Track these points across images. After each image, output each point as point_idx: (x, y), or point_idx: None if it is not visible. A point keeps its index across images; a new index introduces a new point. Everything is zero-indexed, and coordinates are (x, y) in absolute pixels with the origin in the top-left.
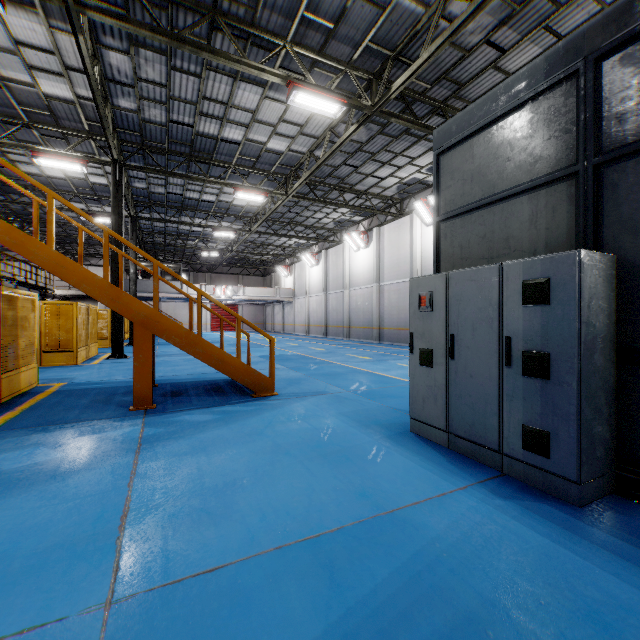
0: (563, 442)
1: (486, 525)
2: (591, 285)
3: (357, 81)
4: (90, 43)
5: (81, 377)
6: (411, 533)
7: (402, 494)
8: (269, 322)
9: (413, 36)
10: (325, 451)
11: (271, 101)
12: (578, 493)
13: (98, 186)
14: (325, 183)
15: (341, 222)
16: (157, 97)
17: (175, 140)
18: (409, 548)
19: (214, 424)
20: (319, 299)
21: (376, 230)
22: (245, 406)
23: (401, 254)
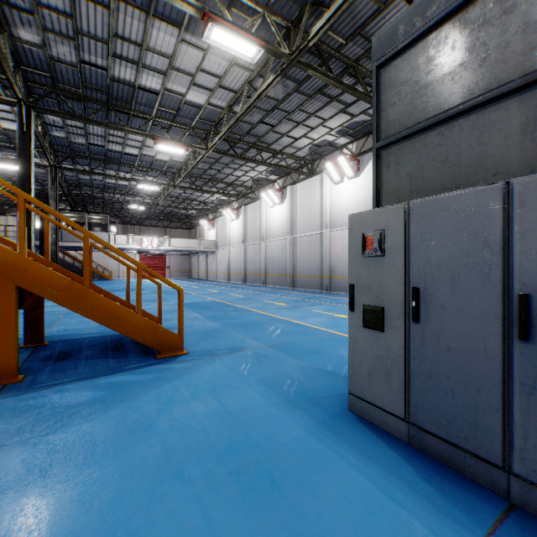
0: None
1: None
2: None
3: (275, 27)
4: None
5: None
6: None
7: None
8: (194, 270)
9: None
10: (238, 463)
11: (188, 46)
12: None
13: (13, 133)
14: (244, 141)
15: (258, 180)
16: (63, 31)
17: (90, 85)
18: None
19: (88, 410)
20: (239, 250)
21: (290, 188)
22: (143, 373)
23: (312, 209)
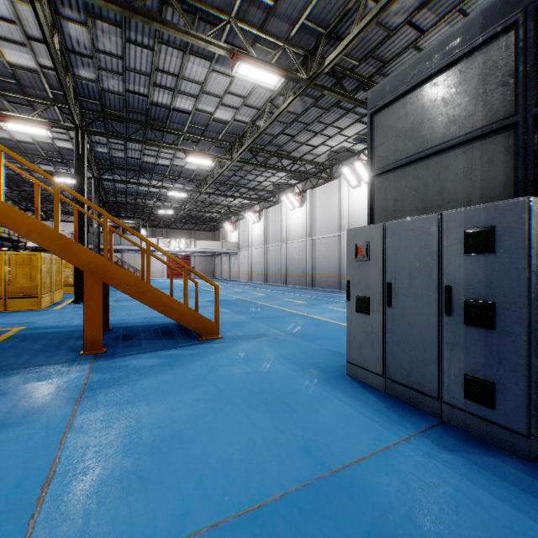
0: (510, 393)
1: (438, 487)
2: (537, 233)
3: (294, 56)
4: (49, 14)
5: (41, 321)
6: (360, 500)
7: (346, 448)
8: (217, 271)
9: (344, 15)
10: (266, 397)
11: (217, 74)
12: (526, 446)
13: (64, 150)
14: (265, 150)
15: (279, 185)
16: (114, 68)
17: (132, 109)
18: (360, 521)
19: (159, 369)
20: (260, 251)
21: (309, 192)
22: (191, 349)
23: (331, 212)
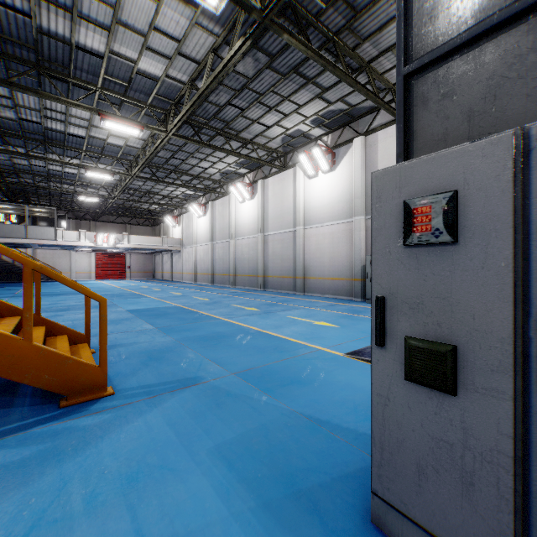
0: None
1: None
2: None
3: None
4: None
5: None
6: None
7: None
8: (158, 270)
9: None
10: None
11: None
12: None
13: None
14: (210, 126)
15: (227, 173)
16: None
17: (10, 37)
18: None
19: None
20: (206, 248)
21: (261, 182)
22: (18, 445)
23: (285, 205)
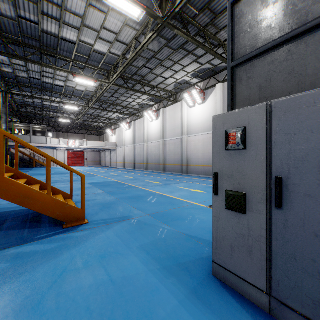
0: None
1: None
2: None
3: None
4: None
5: None
6: None
7: None
8: (103, 161)
9: None
10: None
11: (94, 10)
12: None
13: None
14: (133, 79)
15: (142, 105)
16: None
17: (27, 35)
18: None
19: None
20: (130, 148)
21: (162, 110)
22: (48, 243)
23: (176, 123)
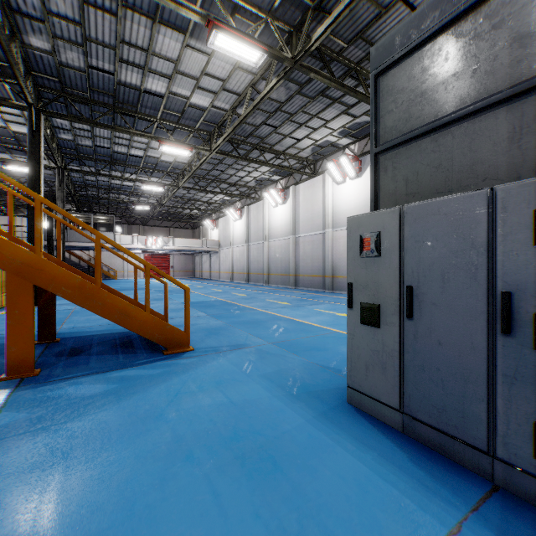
0: None
1: None
2: None
3: (278, 32)
4: None
5: None
6: None
7: None
8: (198, 270)
9: None
10: (243, 448)
11: (193, 51)
12: None
13: (22, 136)
14: (247, 142)
15: (261, 181)
16: (72, 37)
17: (97, 89)
18: None
19: (102, 401)
20: (242, 249)
21: (292, 188)
22: (151, 368)
23: (315, 209)
